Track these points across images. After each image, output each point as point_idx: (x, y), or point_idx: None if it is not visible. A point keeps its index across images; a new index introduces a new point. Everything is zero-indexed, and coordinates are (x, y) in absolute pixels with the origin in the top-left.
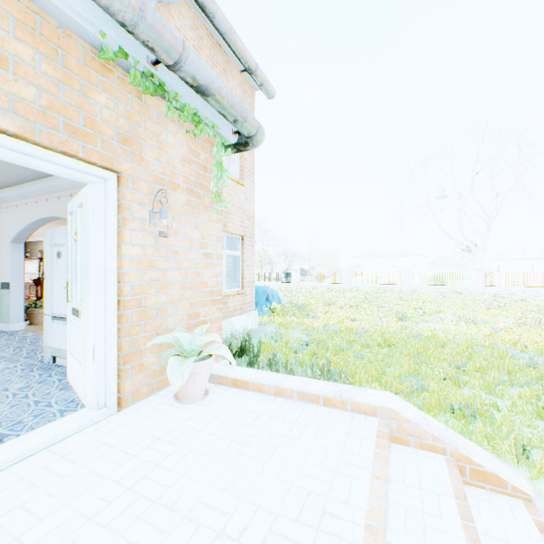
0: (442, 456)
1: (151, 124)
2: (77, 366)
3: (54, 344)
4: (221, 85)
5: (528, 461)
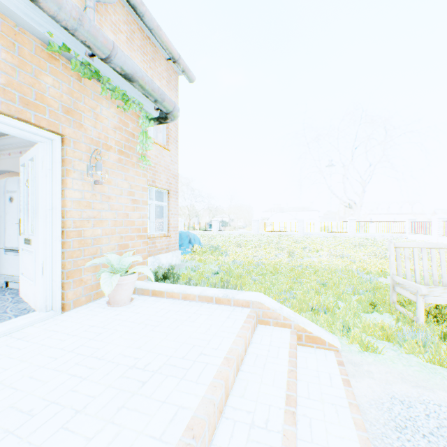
0: (289, 329)
1: (89, 100)
2: (29, 282)
3: (7, 272)
4: (143, 74)
5: (348, 334)
